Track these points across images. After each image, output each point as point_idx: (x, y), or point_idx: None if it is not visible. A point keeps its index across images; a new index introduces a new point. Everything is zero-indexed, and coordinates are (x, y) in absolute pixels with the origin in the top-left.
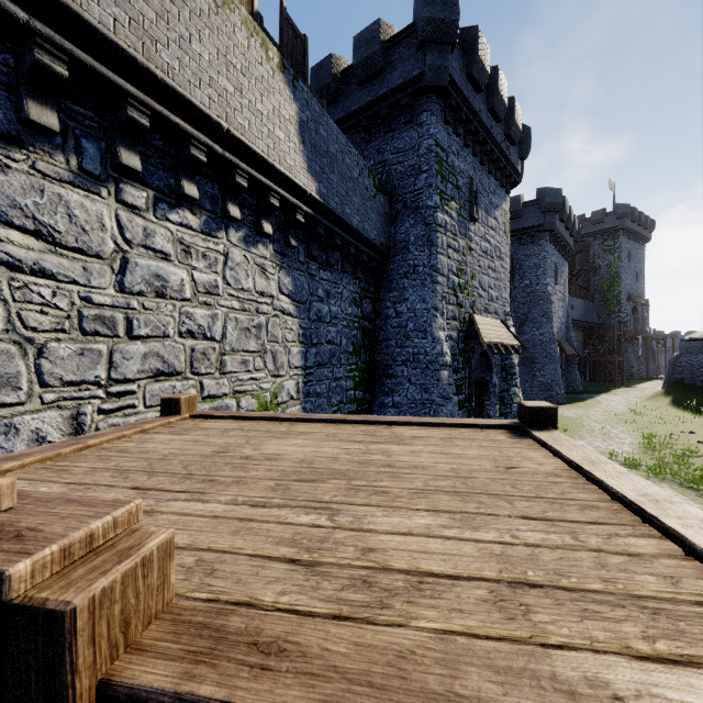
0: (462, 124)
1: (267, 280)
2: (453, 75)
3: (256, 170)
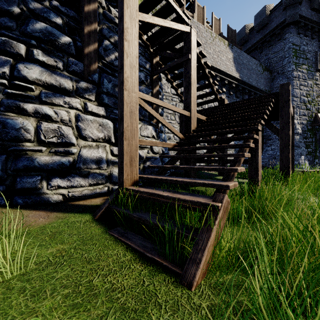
0: (310, 30)
1: None
2: (301, 13)
3: (221, 75)
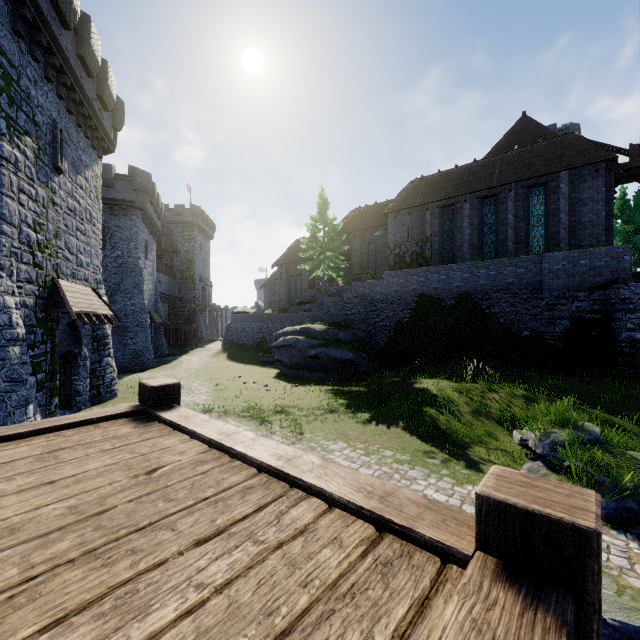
0: (43, 51)
1: None
2: None
3: None
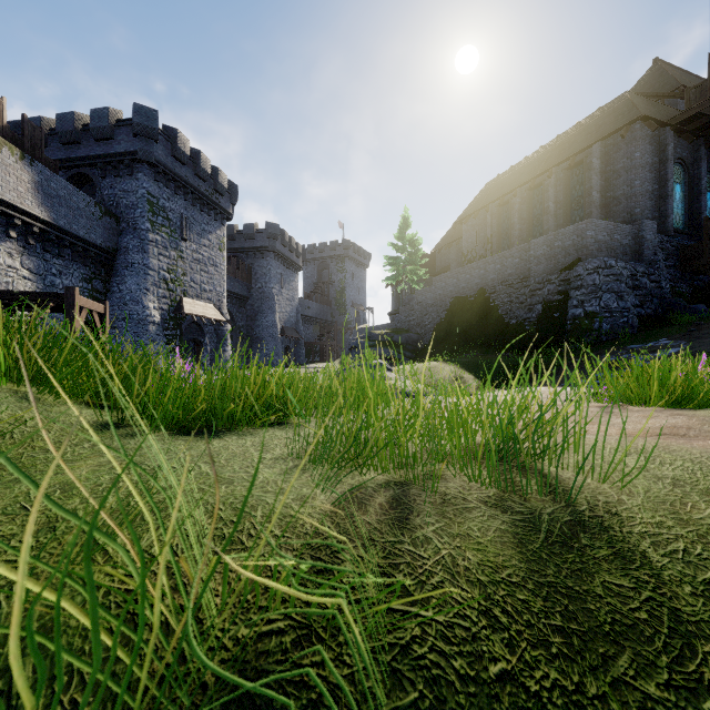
0: (174, 181)
1: (13, 260)
2: (159, 156)
3: (6, 208)
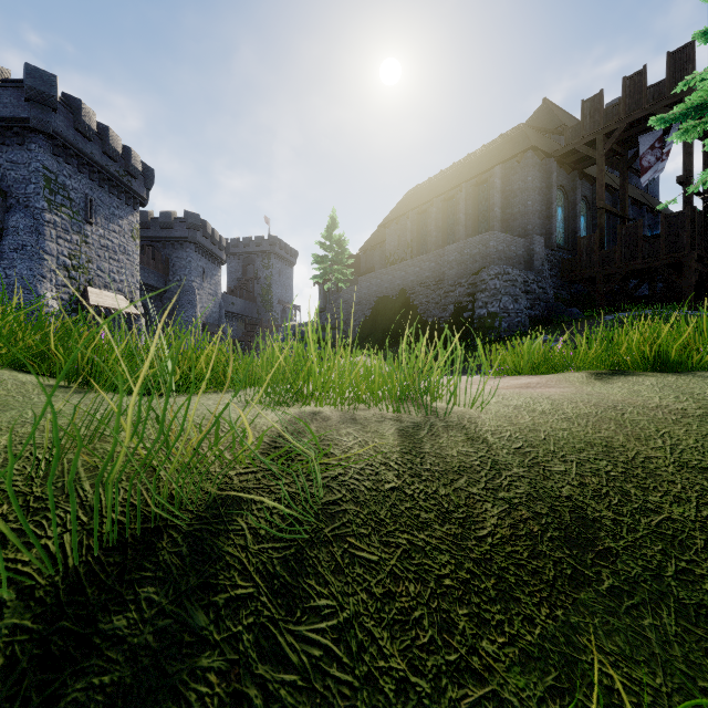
0: (77, 157)
1: None
2: (58, 127)
3: None
